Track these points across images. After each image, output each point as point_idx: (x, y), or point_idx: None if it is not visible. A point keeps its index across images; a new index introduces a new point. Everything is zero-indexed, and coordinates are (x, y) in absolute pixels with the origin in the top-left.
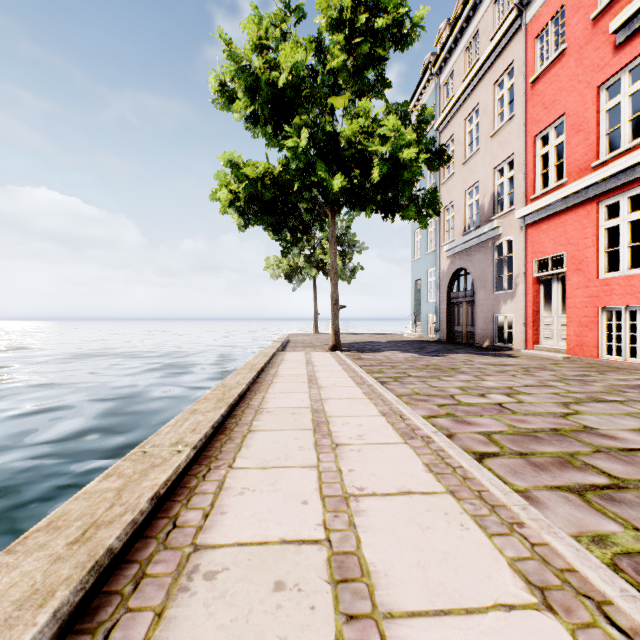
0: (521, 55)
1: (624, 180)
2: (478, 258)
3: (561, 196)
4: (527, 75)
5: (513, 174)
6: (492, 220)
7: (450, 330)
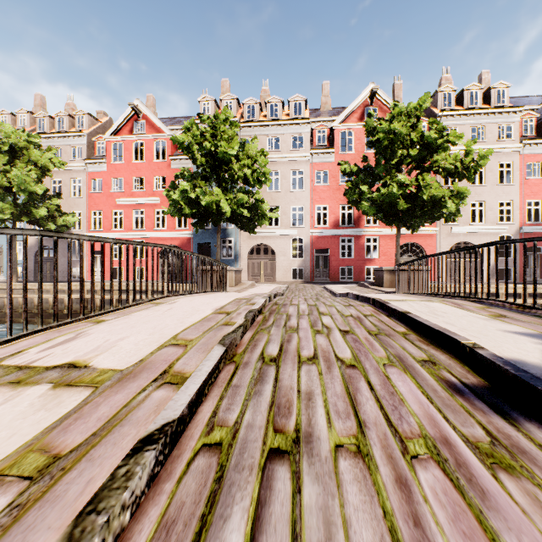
0: (86, 179)
1: (119, 237)
2: (62, 244)
3: (103, 235)
4: (89, 188)
5: (81, 218)
6: (71, 231)
7: (36, 275)
